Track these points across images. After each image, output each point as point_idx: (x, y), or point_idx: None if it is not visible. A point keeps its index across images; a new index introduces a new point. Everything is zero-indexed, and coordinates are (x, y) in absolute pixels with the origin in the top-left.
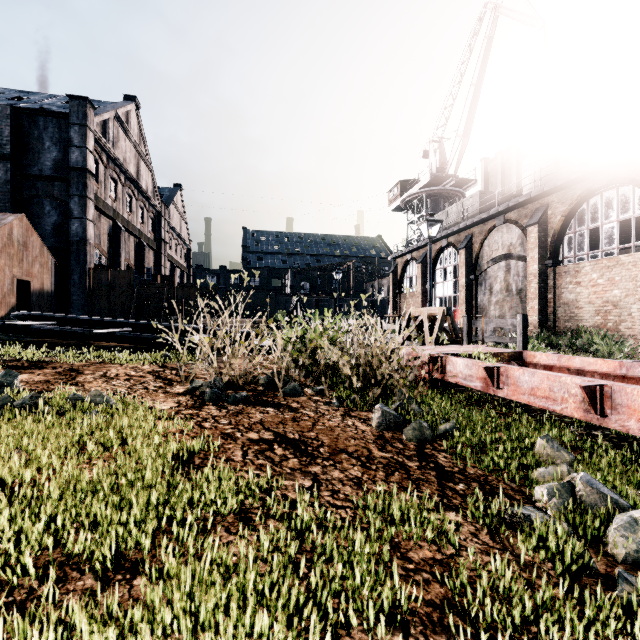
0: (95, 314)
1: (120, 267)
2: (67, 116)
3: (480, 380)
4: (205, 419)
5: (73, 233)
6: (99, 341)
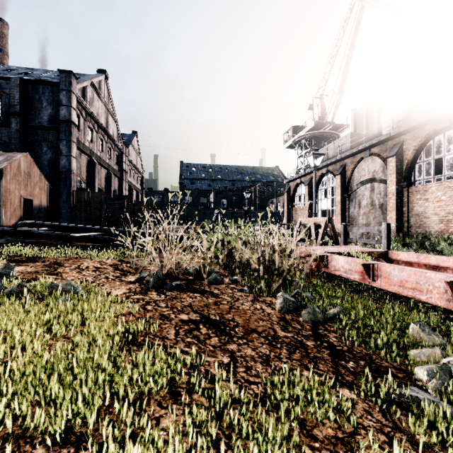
0: (77, 222)
1: (94, 189)
2: (58, 84)
3: (358, 273)
4: (148, 303)
5: (62, 166)
6: (78, 242)
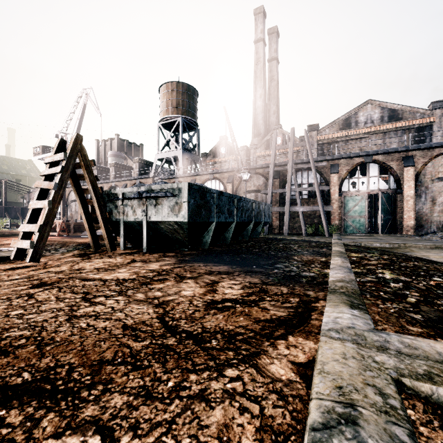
0: None
1: None
2: None
3: None
4: None
5: None
6: None
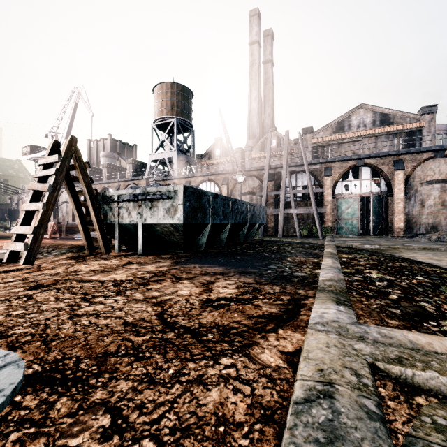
0: None
1: None
2: None
3: None
4: None
5: None
6: None
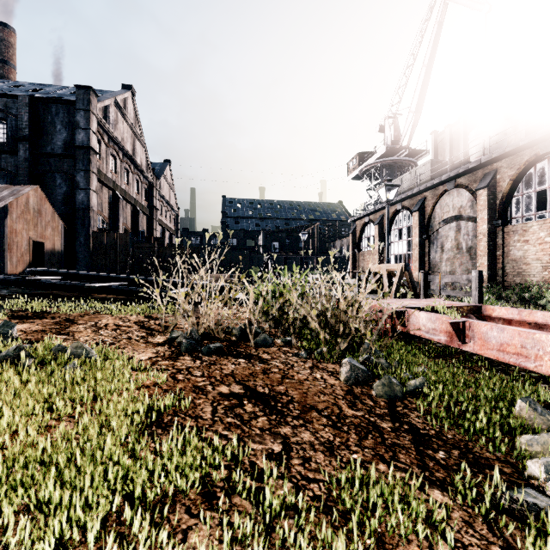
0: (97, 270)
1: (119, 230)
2: (75, 103)
3: (444, 334)
4: (179, 370)
5: (79, 202)
6: (97, 293)
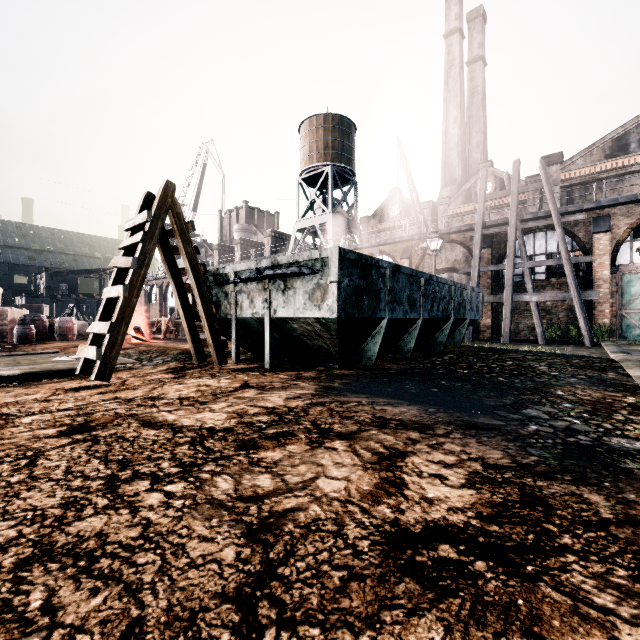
0: None
1: None
2: None
3: None
4: None
5: None
6: None
